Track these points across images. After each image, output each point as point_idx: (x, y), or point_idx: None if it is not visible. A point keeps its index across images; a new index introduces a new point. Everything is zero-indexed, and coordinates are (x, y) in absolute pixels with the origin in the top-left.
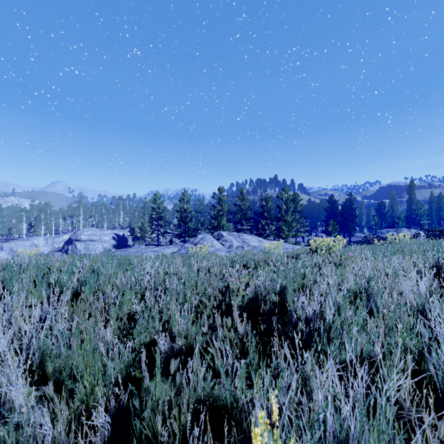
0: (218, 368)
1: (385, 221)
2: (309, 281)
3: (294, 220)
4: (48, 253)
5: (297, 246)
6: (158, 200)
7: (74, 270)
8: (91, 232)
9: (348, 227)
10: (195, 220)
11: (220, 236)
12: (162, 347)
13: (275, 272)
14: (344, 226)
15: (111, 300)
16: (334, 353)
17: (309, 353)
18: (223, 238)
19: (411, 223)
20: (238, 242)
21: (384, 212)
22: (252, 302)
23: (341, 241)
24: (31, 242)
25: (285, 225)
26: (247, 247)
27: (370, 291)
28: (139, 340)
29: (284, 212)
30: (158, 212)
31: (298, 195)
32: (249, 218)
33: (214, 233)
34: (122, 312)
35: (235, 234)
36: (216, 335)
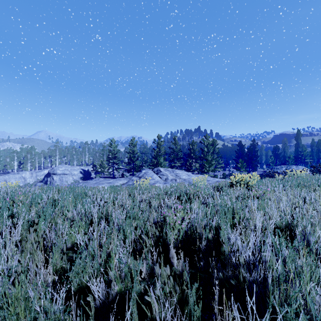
0: (155, 319)
1: (279, 160)
2: (237, 214)
3: (213, 159)
4: (33, 183)
5: (216, 179)
6: (113, 145)
7: (38, 201)
8: (64, 167)
9: (252, 164)
10: (141, 159)
11: (158, 171)
12: (97, 294)
13: (204, 203)
14: (249, 163)
15: (59, 232)
16: (289, 317)
17: (253, 304)
18: (161, 172)
19: (298, 161)
20: (172, 176)
21: (278, 153)
22: (187, 235)
23: (256, 176)
24: (20, 175)
25: (206, 162)
26: (179, 179)
27: (296, 226)
28: (77, 281)
29: (206, 153)
30: (113, 153)
31: (216, 141)
32: (180, 157)
33: (154, 169)
34: (71, 242)
35: (170, 170)
36: (154, 272)
